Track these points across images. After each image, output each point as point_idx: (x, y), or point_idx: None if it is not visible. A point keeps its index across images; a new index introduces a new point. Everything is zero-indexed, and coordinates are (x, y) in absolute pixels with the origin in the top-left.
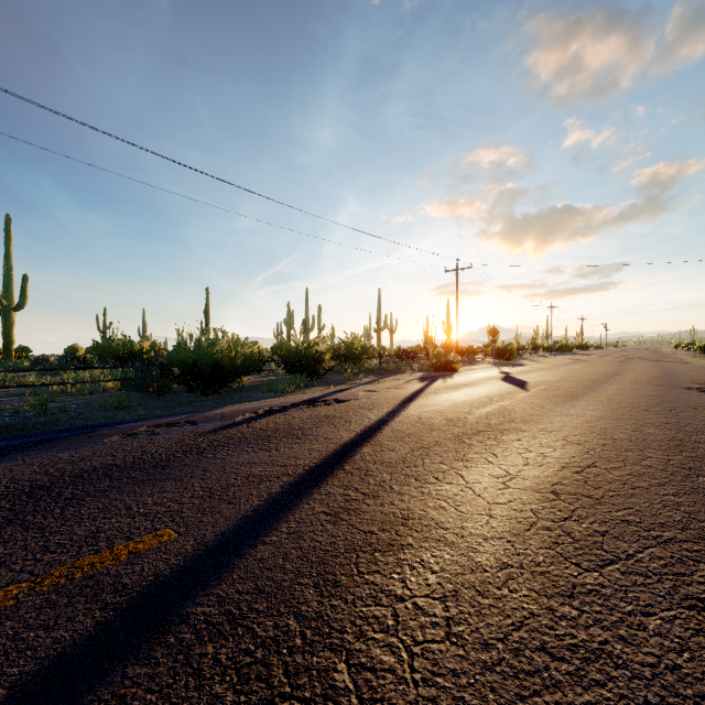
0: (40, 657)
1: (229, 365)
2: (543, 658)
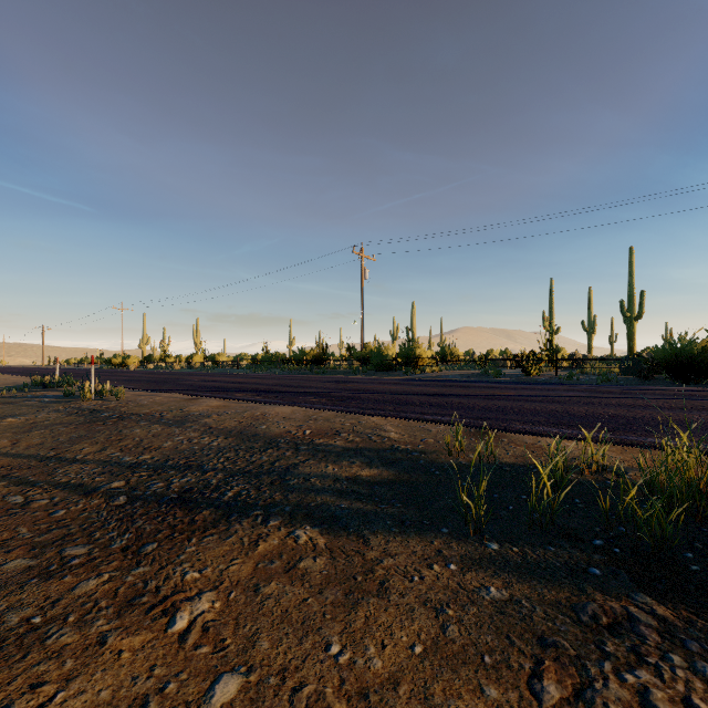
0: (478, 394)
1: (701, 359)
2: (515, 404)
